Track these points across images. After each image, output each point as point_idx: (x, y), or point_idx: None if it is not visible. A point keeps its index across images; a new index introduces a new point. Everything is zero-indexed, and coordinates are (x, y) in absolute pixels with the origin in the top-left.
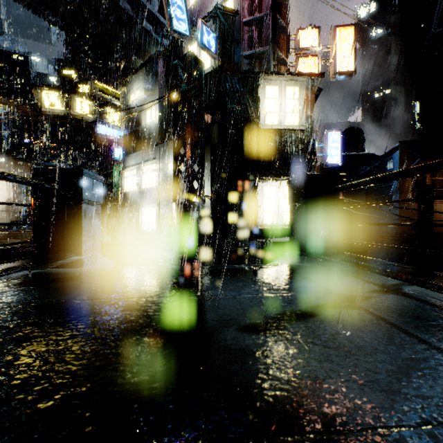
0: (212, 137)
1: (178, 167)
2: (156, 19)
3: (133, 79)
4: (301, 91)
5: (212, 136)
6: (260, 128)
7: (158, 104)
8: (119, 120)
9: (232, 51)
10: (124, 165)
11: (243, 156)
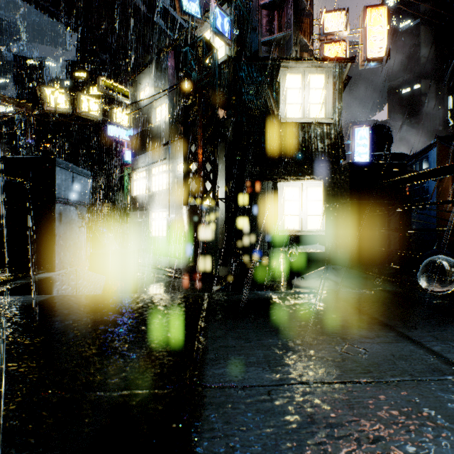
0: (227, 133)
1: (189, 166)
2: (168, 14)
3: (143, 75)
4: (327, 79)
5: (227, 131)
6: (281, 122)
7: (168, 100)
8: (128, 119)
9: (248, 38)
10: (134, 167)
11: (261, 153)
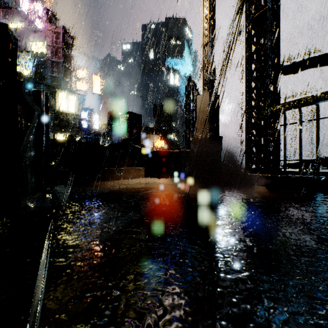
0: None
1: None
2: None
3: None
4: (76, 99)
5: None
6: (56, 110)
7: None
8: None
9: (41, 70)
10: None
11: None
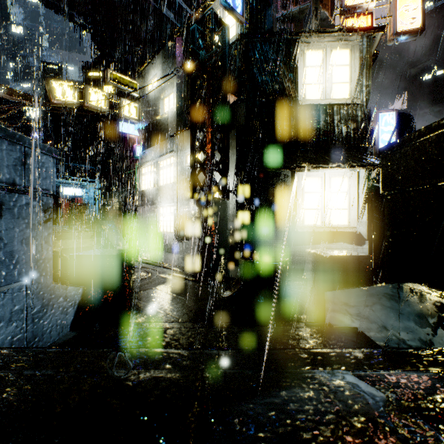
0: (238, 119)
1: (196, 155)
2: (177, 6)
3: (151, 65)
4: (353, 54)
5: (238, 117)
6: (299, 104)
7: (176, 89)
8: (136, 112)
9: (262, 14)
10: (142, 161)
11: (276, 140)
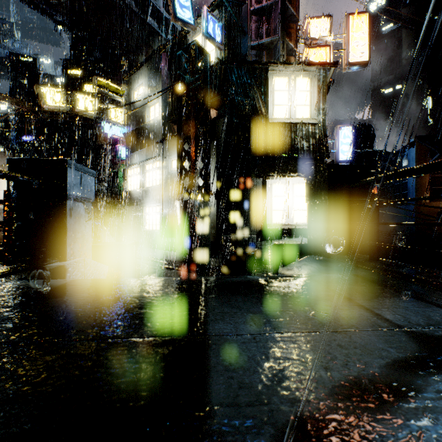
0: (218, 132)
1: (182, 163)
2: (161, 15)
3: (137, 75)
4: (312, 82)
5: (218, 130)
6: (269, 122)
7: (161, 100)
8: (122, 118)
9: (238, 42)
10: (128, 164)
11: (250, 151)
